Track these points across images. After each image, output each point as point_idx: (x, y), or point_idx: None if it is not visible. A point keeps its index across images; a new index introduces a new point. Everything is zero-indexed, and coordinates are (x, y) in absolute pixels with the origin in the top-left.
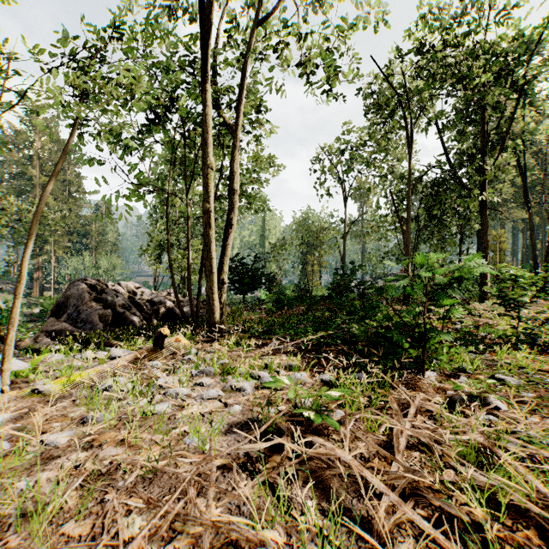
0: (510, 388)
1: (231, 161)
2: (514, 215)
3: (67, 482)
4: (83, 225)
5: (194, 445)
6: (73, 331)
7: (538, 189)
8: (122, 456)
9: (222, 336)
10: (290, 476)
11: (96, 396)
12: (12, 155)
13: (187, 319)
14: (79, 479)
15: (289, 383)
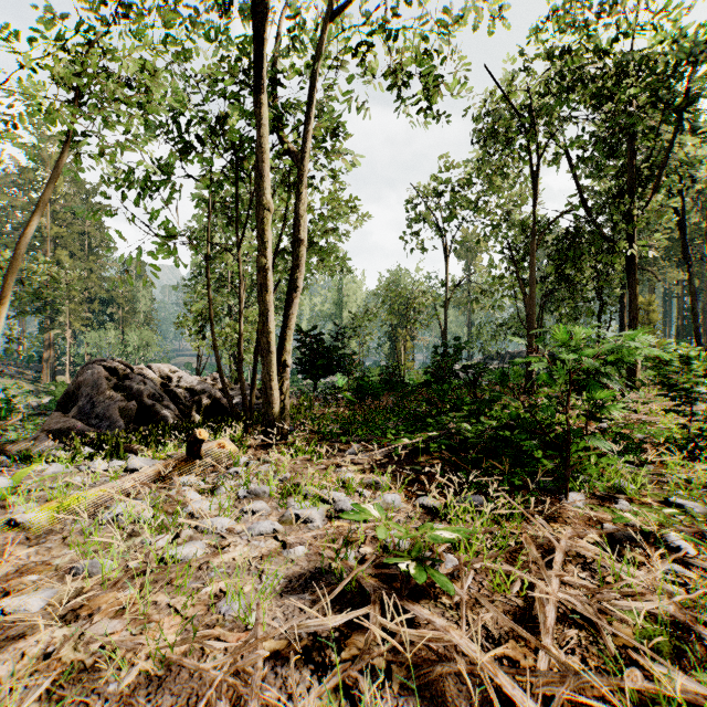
0: (695, 519)
1: (296, 201)
2: (668, 276)
3: (27, 685)
4: (107, 289)
5: (232, 615)
6: (84, 430)
7: (698, 242)
8: (119, 637)
9: (284, 438)
10: (380, 684)
11: (96, 532)
12: (15, 199)
13: (238, 414)
14: (45, 681)
15: (376, 516)
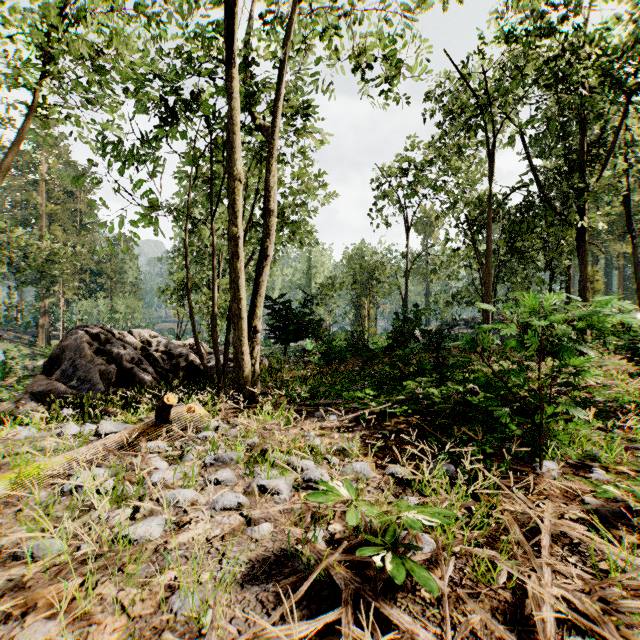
0: None
1: (266, 174)
2: (610, 249)
3: None
4: (98, 262)
5: (185, 614)
6: (66, 392)
7: (637, 217)
8: None
9: (254, 401)
10: None
11: (50, 507)
12: (13, 180)
13: (211, 377)
14: None
15: (347, 494)
